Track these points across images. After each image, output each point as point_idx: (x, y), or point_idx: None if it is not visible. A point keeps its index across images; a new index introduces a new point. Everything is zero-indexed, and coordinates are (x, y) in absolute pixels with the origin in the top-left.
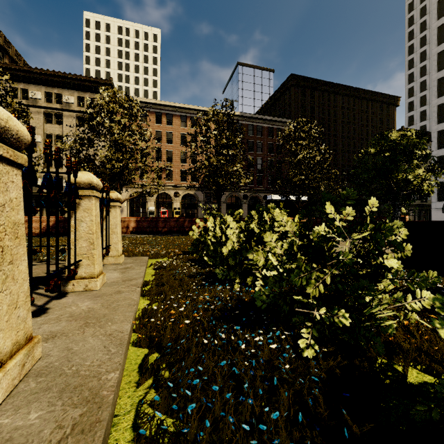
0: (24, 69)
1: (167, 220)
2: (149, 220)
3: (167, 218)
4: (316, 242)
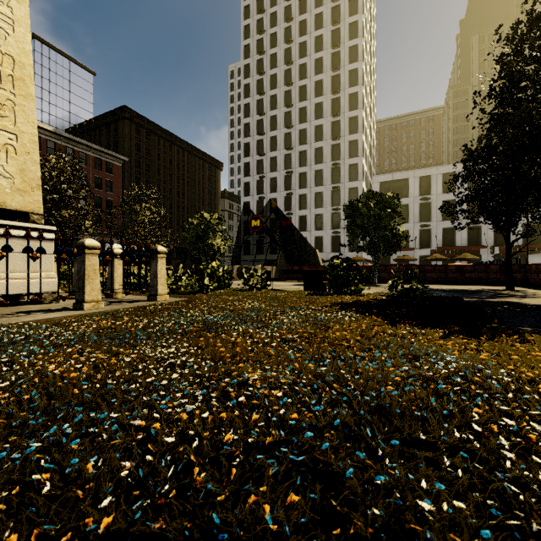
0: None
1: None
2: None
3: None
4: (170, 274)
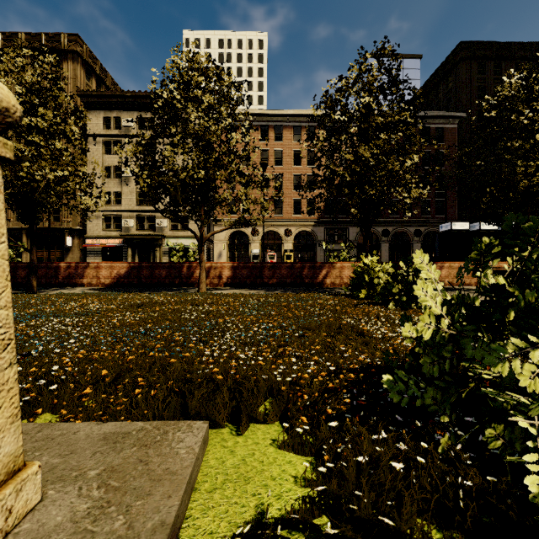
0: (117, 95)
1: (276, 267)
2: (250, 266)
3: (276, 264)
4: None
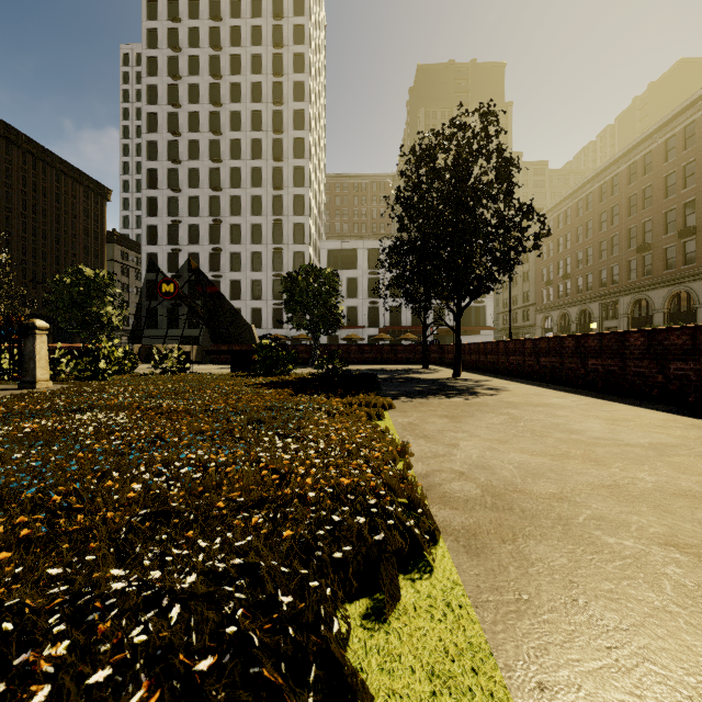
0: None
1: None
2: None
3: None
4: None
